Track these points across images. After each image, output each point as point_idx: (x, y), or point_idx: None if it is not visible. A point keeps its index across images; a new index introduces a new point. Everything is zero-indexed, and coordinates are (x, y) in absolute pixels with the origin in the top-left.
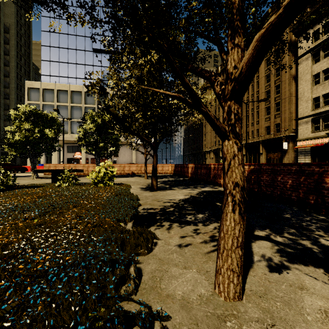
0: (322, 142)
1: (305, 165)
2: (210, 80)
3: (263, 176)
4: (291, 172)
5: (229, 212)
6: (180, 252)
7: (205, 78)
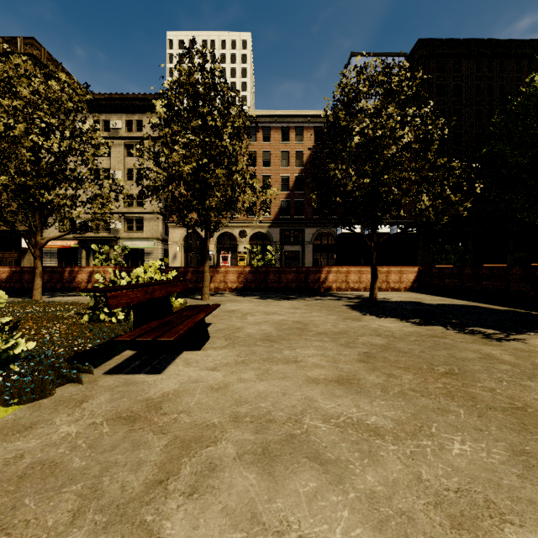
0: (69, 244)
1: (55, 268)
2: (29, 240)
3: (25, 276)
4: (47, 272)
5: (38, 279)
6: (9, 301)
7: (26, 238)
